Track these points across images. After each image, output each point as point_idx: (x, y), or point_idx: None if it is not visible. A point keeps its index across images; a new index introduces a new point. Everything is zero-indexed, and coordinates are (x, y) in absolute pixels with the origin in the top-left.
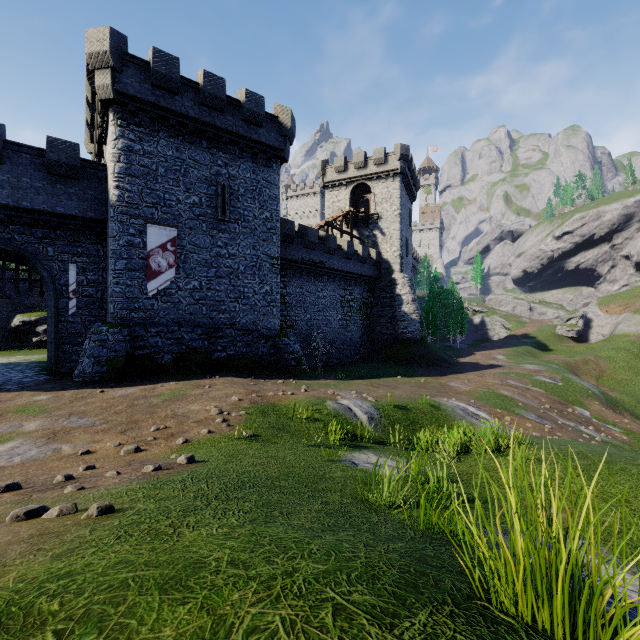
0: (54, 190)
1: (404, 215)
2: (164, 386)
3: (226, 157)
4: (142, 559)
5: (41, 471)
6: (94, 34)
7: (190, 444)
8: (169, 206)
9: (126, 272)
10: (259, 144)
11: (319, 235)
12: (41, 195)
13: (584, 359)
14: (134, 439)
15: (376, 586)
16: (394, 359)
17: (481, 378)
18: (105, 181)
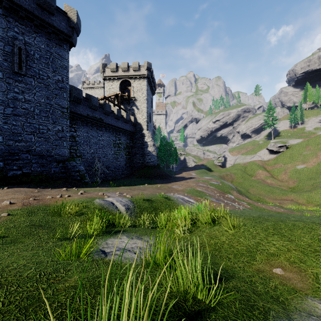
0: None
1: (149, 100)
2: None
3: (22, 28)
4: None
5: None
6: None
7: None
8: None
9: None
10: (52, 26)
11: (99, 103)
12: None
13: (226, 174)
14: None
15: None
16: (143, 176)
17: (187, 183)
18: None
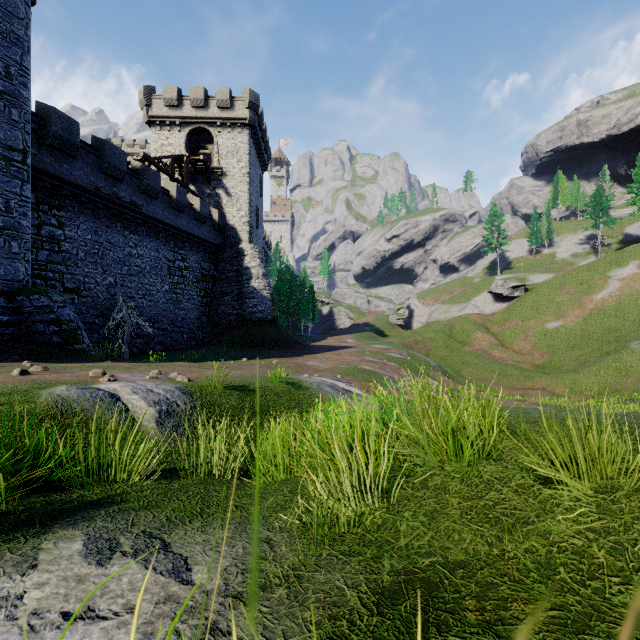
0: None
1: (254, 178)
2: None
3: None
4: None
5: None
6: None
7: None
8: None
9: None
10: None
11: (132, 166)
12: None
13: (415, 340)
14: None
15: None
16: (241, 342)
17: (339, 356)
18: None
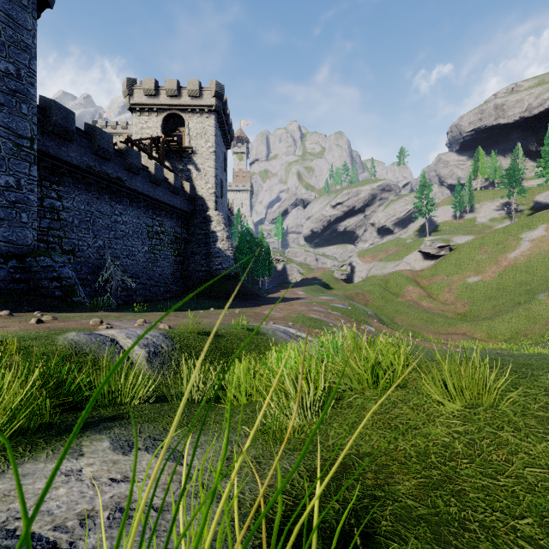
0: None
1: (219, 156)
2: None
3: None
4: None
5: None
6: None
7: None
8: None
9: None
10: None
11: (117, 147)
12: None
13: (356, 292)
14: None
15: None
16: (208, 295)
17: (291, 306)
18: None
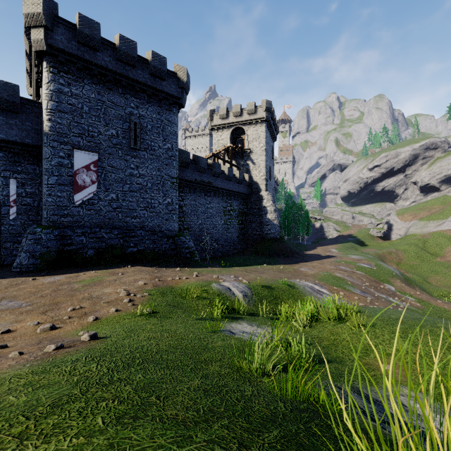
0: None
1: (268, 150)
2: (86, 274)
3: (137, 101)
4: None
5: None
6: None
7: (99, 321)
8: (92, 136)
9: (57, 186)
10: (162, 93)
11: (208, 163)
12: None
13: (389, 251)
14: (52, 318)
15: None
16: (261, 252)
17: (322, 265)
18: (40, 115)
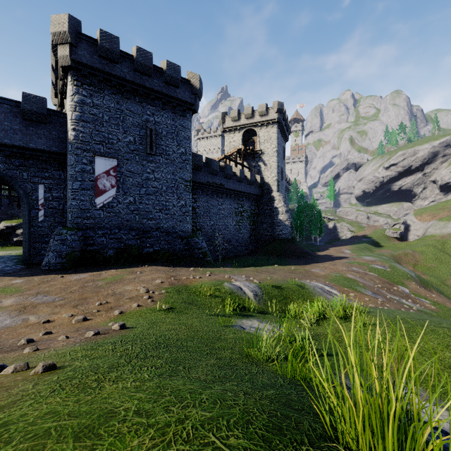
0: (28, 131)
1: (280, 151)
2: (107, 272)
3: (153, 109)
4: (67, 410)
5: (11, 336)
6: (57, 19)
7: (124, 315)
8: (112, 143)
9: (80, 190)
10: (177, 100)
11: (220, 165)
12: (18, 135)
13: (405, 252)
14: (83, 311)
15: (249, 430)
16: (273, 253)
17: (333, 266)
18: (65, 125)
